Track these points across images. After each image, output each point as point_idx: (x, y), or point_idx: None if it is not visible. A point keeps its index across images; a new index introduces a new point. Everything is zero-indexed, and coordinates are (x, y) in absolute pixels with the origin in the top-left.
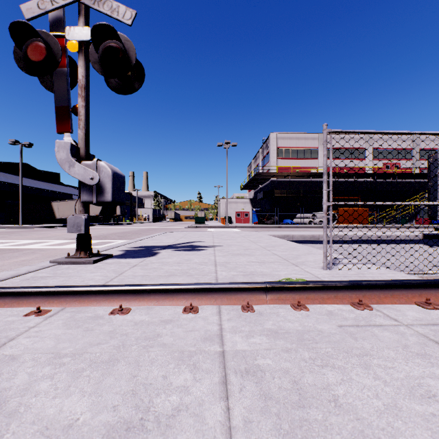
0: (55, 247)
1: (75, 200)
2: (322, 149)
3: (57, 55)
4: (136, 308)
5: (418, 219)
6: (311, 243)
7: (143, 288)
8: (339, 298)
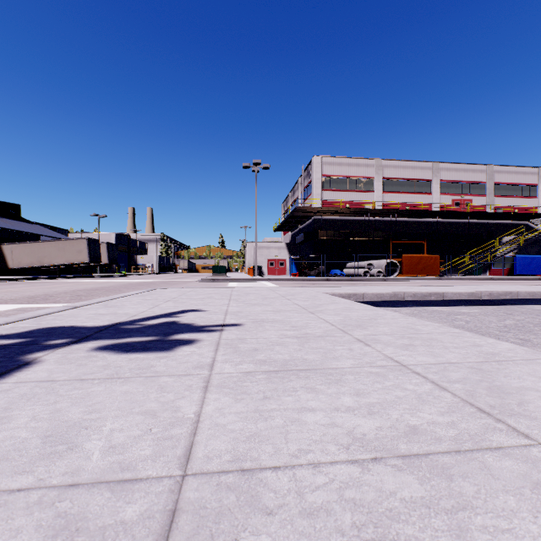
0: None
1: (37, 242)
2: (378, 179)
3: None
4: None
5: None
6: (391, 306)
7: None
8: None
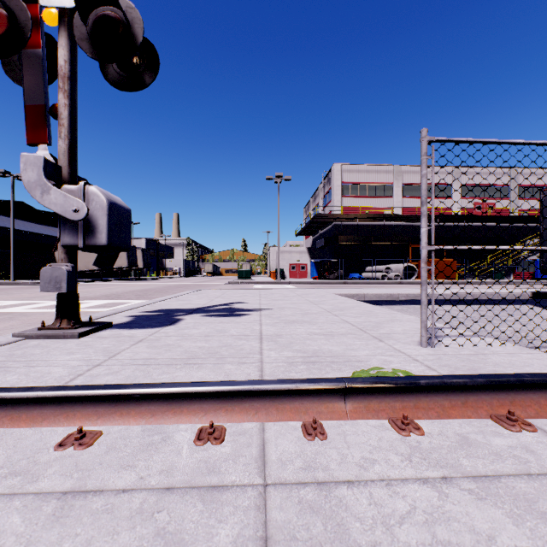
0: (44, 311)
1: None
2: (397, 185)
3: (24, 27)
4: (113, 430)
5: None
6: (388, 304)
7: (128, 392)
8: (470, 405)
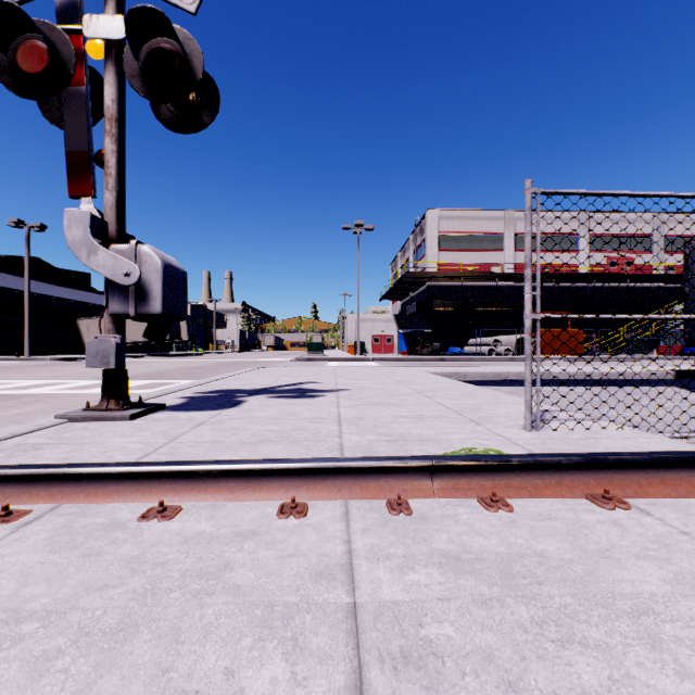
0: (75, 392)
1: None
2: (509, 235)
3: (68, 62)
4: (192, 506)
5: (688, 343)
6: (495, 386)
7: (206, 468)
8: (565, 485)
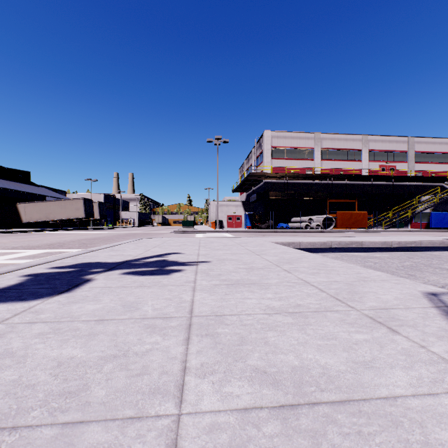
0: None
1: (45, 202)
2: (317, 149)
3: None
4: None
5: None
6: (321, 252)
7: None
8: None
